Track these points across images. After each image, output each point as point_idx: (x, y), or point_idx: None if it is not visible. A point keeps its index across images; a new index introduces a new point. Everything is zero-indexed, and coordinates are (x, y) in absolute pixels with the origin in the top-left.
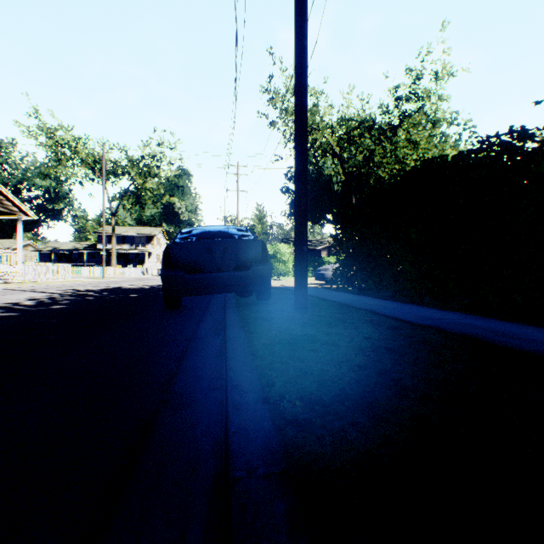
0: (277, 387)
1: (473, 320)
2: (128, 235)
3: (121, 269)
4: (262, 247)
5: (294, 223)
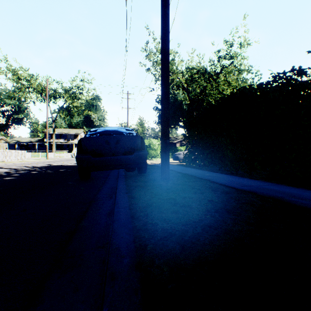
0: (148, 250)
1: (272, 186)
2: (63, 133)
3: (58, 153)
4: (141, 140)
5: (161, 125)
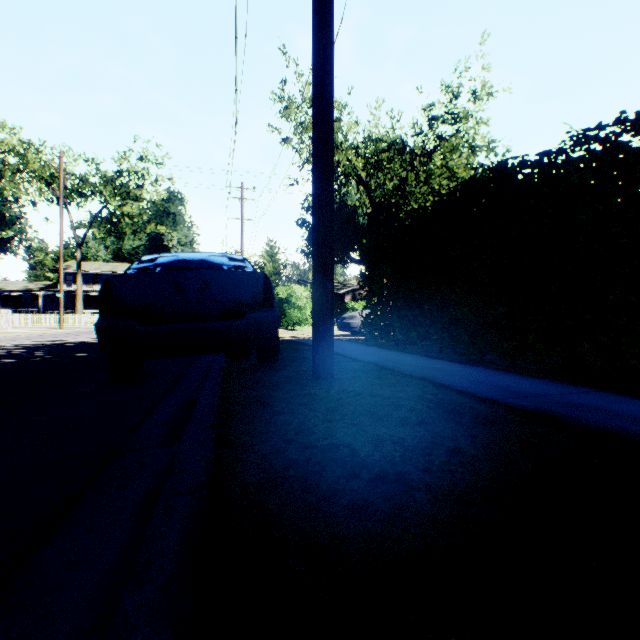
0: None
1: (586, 395)
2: (101, 272)
3: (90, 316)
4: (264, 284)
5: (313, 247)
